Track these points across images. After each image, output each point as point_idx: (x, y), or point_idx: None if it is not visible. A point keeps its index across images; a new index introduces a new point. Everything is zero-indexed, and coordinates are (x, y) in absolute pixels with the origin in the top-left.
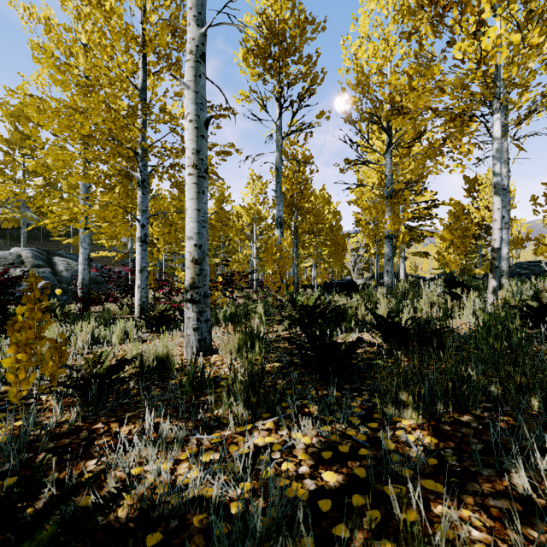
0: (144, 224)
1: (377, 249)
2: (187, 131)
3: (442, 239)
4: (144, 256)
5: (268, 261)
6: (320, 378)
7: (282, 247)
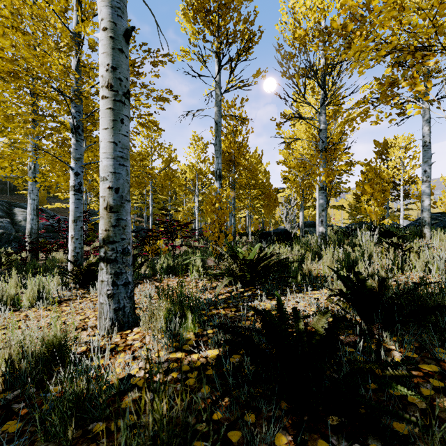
0: (78, 172)
1: (303, 202)
2: (100, 42)
3: (354, 194)
4: (78, 206)
5: (207, 211)
6: (303, 442)
7: (221, 197)
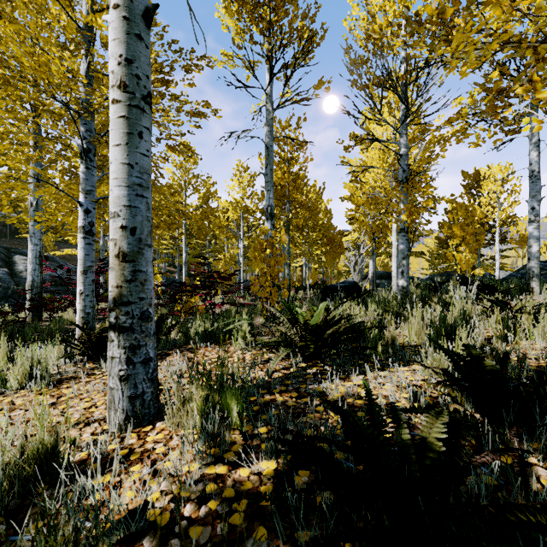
0: (89, 209)
1: (375, 248)
2: (110, 25)
3: (437, 238)
4: (88, 253)
5: (256, 260)
6: None
7: (273, 242)
